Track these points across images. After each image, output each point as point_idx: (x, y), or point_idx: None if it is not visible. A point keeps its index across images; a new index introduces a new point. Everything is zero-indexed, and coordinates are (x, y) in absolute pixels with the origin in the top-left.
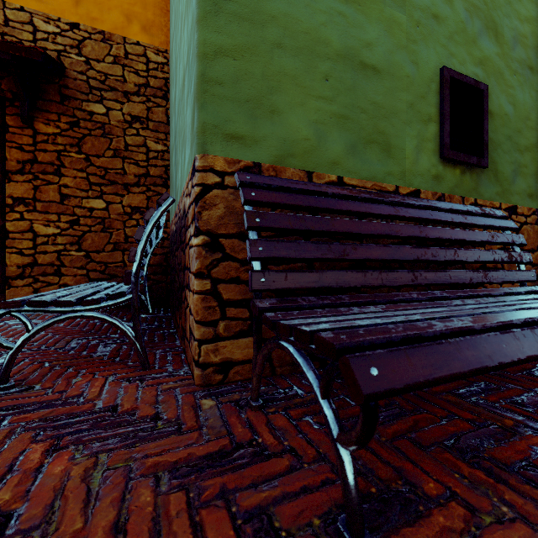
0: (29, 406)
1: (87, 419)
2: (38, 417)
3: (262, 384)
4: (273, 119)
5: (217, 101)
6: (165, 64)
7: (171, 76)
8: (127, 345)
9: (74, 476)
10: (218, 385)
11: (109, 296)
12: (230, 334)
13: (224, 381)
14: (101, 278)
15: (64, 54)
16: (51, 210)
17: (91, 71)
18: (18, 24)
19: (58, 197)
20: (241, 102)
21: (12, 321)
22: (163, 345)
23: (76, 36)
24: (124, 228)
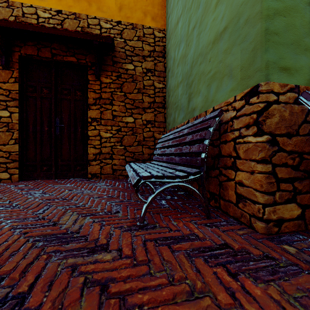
0: (172, 239)
1: (220, 252)
2: (187, 247)
3: (308, 236)
4: (306, 55)
5: (274, 46)
6: (163, 37)
7: (171, 43)
8: (171, 201)
9: (278, 300)
10: (275, 234)
11: (193, 173)
12: (282, 200)
13: (278, 232)
14: (131, 161)
15: (114, 39)
16: (108, 124)
17: (126, 46)
18: (93, 26)
19: (111, 116)
20: (288, 45)
21: (94, 183)
22: (193, 202)
23: (120, 28)
24: (143, 132)
